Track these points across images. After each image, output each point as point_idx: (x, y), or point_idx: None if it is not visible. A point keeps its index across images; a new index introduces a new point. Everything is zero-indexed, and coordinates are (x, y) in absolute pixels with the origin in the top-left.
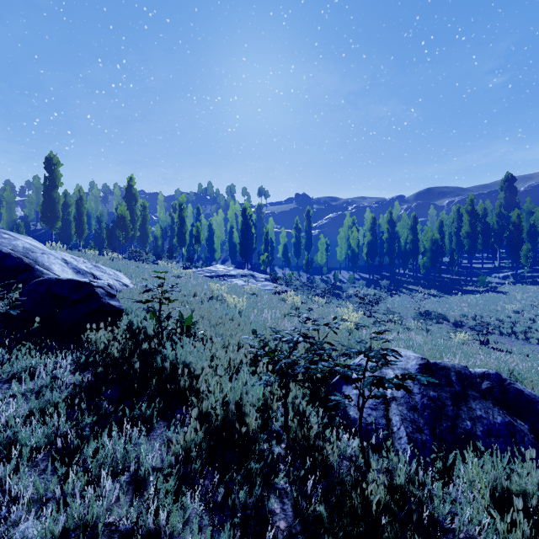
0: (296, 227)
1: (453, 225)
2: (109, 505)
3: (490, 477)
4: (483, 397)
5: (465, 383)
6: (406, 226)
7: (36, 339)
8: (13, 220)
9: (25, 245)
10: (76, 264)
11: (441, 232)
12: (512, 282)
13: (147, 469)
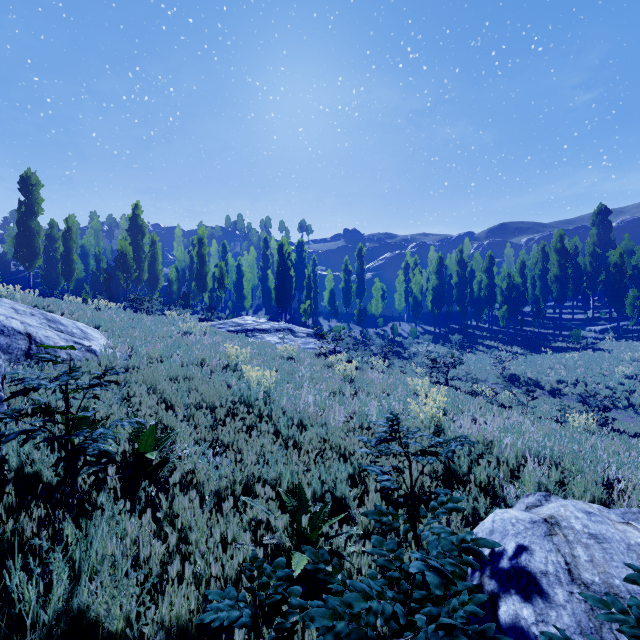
0: (346, 269)
1: (537, 266)
2: None
3: None
4: None
5: None
6: (479, 268)
7: None
8: None
9: None
10: (1, 318)
11: (523, 276)
12: (612, 337)
13: None
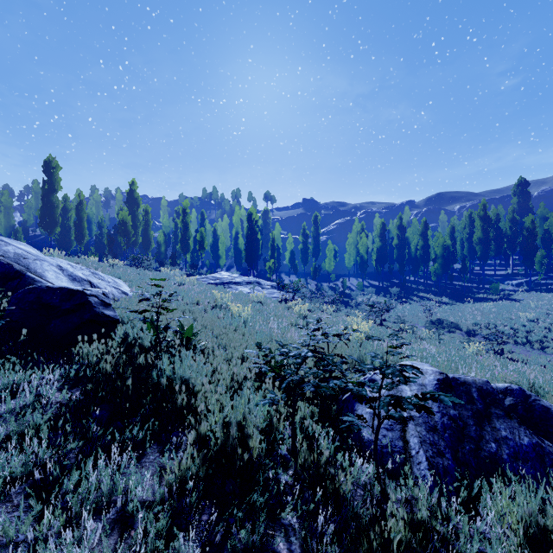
0: (304, 233)
1: (465, 231)
2: (89, 549)
3: (523, 511)
4: (508, 415)
5: (487, 400)
6: (416, 231)
7: (22, 353)
8: (12, 225)
9: (17, 251)
10: (72, 270)
11: (453, 238)
12: (526, 289)
13: (137, 503)
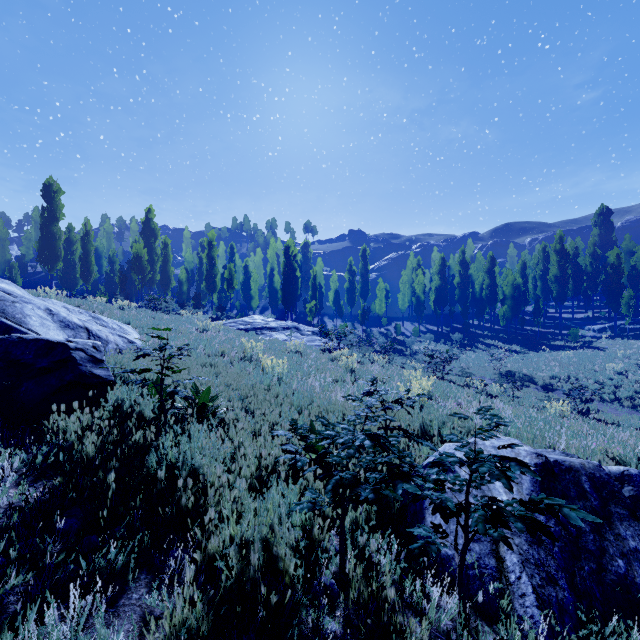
0: (350, 270)
1: (538, 267)
2: None
3: None
4: (633, 515)
5: (603, 493)
6: (481, 268)
7: None
8: (7, 260)
9: None
10: (65, 315)
11: (524, 276)
12: (610, 336)
13: None
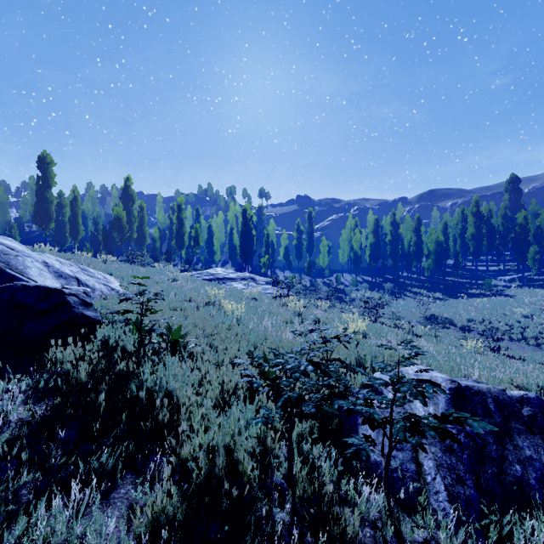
0: (298, 229)
1: (457, 227)
2: None
3: None
4: (530, 430)
5: (505, 412)
6: (409, 228)
7: None
8: (7, 221)
9: None
10: (58, 267)
11: (445, 234)
12: (518, 285)
13: None
